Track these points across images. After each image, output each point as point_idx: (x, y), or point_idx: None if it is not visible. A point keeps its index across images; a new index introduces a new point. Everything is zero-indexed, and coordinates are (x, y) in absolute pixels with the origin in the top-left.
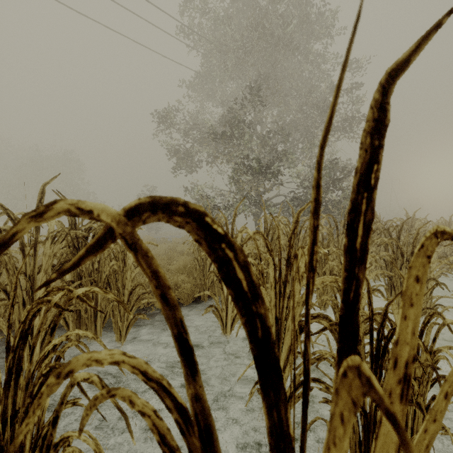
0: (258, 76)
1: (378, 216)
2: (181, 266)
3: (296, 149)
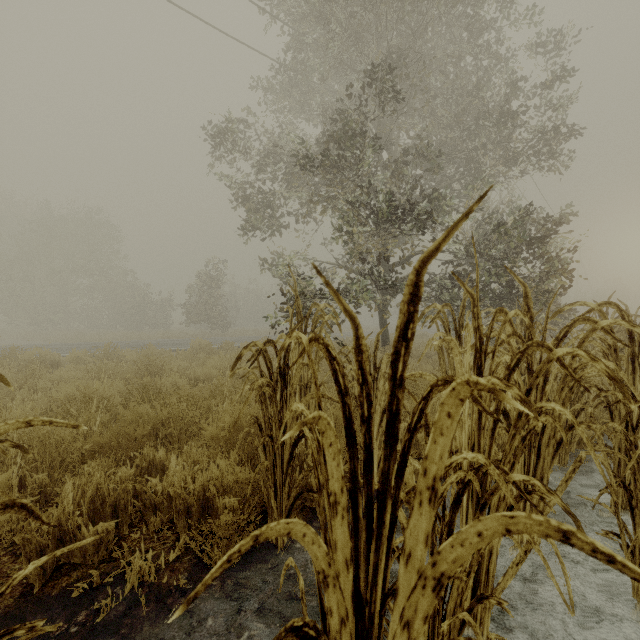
0: (388, 56)
1: (626, 305)
2: (226, 430)
3: (450, 193)
